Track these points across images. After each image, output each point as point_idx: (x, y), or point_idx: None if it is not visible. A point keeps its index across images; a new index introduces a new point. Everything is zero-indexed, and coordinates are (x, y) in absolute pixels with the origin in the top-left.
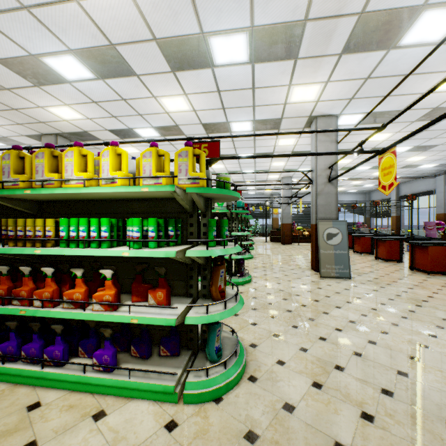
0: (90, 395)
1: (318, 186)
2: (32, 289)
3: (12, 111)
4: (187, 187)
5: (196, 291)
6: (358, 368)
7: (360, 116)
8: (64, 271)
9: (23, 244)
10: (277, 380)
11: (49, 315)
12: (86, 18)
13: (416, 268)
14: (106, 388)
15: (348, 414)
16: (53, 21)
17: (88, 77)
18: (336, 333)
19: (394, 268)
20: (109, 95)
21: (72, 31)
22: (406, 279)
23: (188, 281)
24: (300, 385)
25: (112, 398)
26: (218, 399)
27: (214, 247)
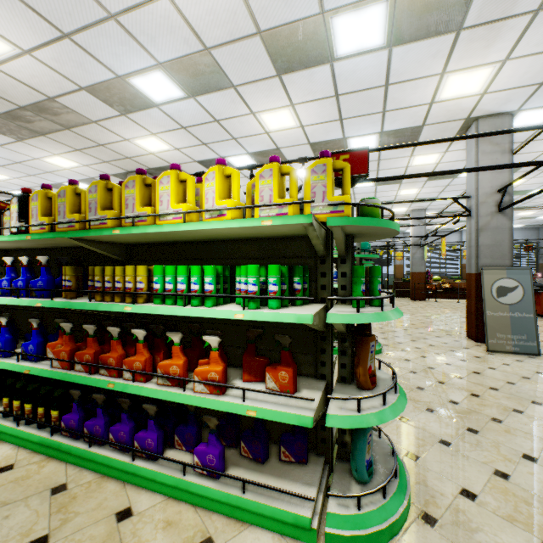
0: (191, 508)
1: (481, 218)
2: (121, 356)
3: (99, 147)
4: (328, 218)
5: (330, 371)
6: None
7: None
8: (157, 334)
9: (111, 298)
10: (473, 529)
11: (140, 392)
12: (178, 18)
13: None
14: (213, 502)
15: None
16: (141, 29)
17: (178, 96)
18: None
19: None
20: (199, 116)
21: (162, 39)
22: None
23: (318, 356)
24: None
25: (221, 519)
26: None
27: (362, 307)
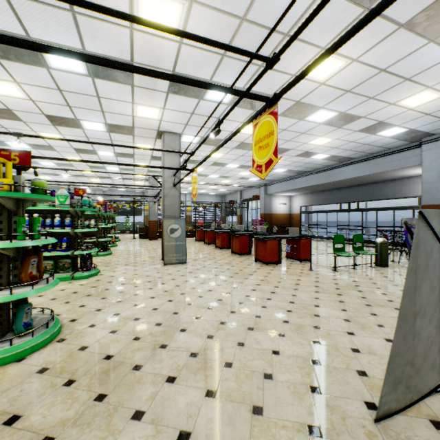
0: None
1: (166, 189)
2: None
3: None
4: None
5: (6, 280)
6: (150, 316)
7: (197, 138)
8: None
9: None
10: (83, 336)
11: None
12: None
13: (234, 252)
14: None
15: (126, 340)
16: None
17: None
18: (150, 300)
19: (222, 253)
20: None
21: None
22: (224, 260)
23: None
24: (101, 335)
25: None
26: (21, 359)
27: (23, 240)
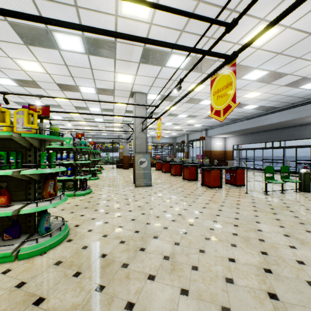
0: None
1: (136, 133)
2: None
3: None
4: (22, 133)
5: (33, 196)
6: (130, 225)
7: (158, 96)
8: None
9: None
10: (84, 238)
11: None
12: None
13: (185, 178)
14: None
15: (114, 243)
16: None
17: None
18: (128, 212)
19: (176, 179)
20: None
21: None
22: (178, 184)
23: (27, 191)
24: (96, 237)
25: None
26: (43, 253)
27: (45, 168)
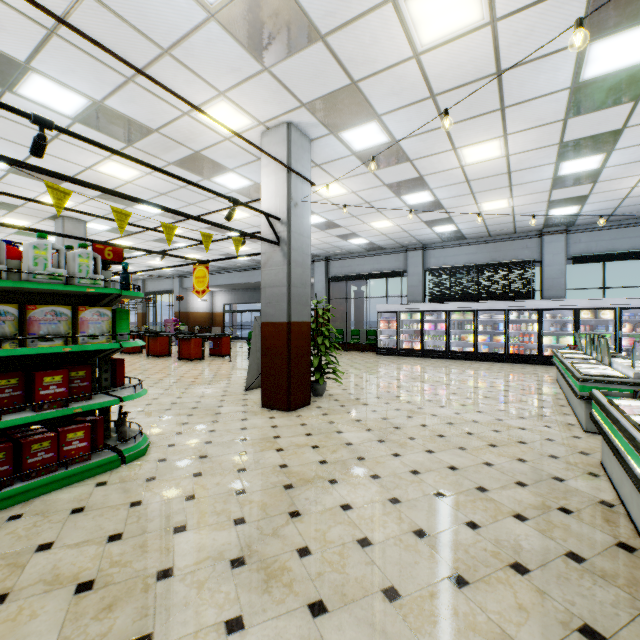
0: None
1: None
2: None
3: None
4: None
5: None
6: None
7: (108, 227)
8: None
9: None
10: None
11: None
12: None
13: (151, 355)
14: None
15: None
16: None
17: None
18: None
19: (136, 357)
20: None
21: None
22: (143, 362)
23: None
24: None
25: None
26: None
27: None
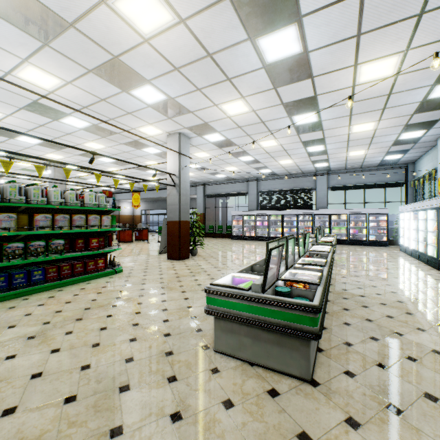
0: None
1: None
2: None
3: None
4: None
5: None
6: None
7: (78, 167)
8: None
9: None
10: None
11: None
12: None
13: None
14: None
15: None
16: None
17: None
18: None
19: None
20: None
21: None
22: None
23: None
24: None
25: None
26: None
27: None
